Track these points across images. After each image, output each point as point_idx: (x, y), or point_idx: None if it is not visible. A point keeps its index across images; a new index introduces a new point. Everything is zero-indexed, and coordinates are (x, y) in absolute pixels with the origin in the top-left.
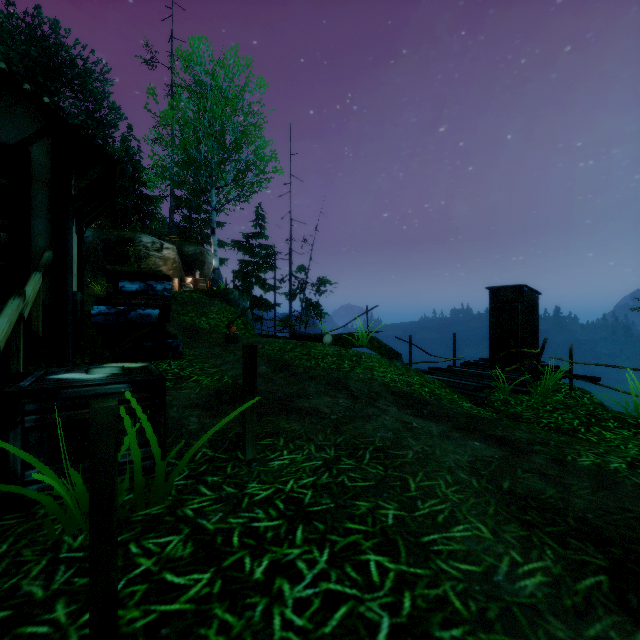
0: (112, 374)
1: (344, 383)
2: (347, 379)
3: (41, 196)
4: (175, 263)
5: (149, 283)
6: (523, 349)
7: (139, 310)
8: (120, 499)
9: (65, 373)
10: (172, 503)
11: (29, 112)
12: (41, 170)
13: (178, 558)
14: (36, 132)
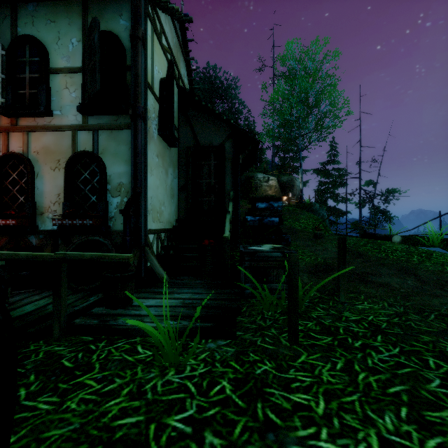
0: (271, 248)
1: (412, 271)
2: (415, 269)
3: (228, 166)
4: (276, 188)
5: (270, 203)
6: None
7: (268, 218)
8: (282, 302)
9: (251, 247)
10: (304, 310)
11: (224, 128)
12: (228, 154)
13: (314, 329)
14: (227, 137)
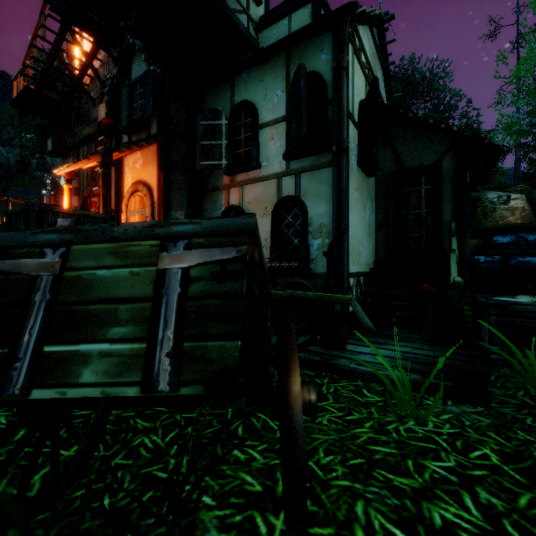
0: (535, 301)
1: None
2: None
3: (447, 189)
4: (523, 211)
5: (519, 235)
6: None
7: (518, 258)
8: None
9: (497, 297)
10: None
11: (441, 140)
12: (447, 173)
13: None
14: (445, 150)
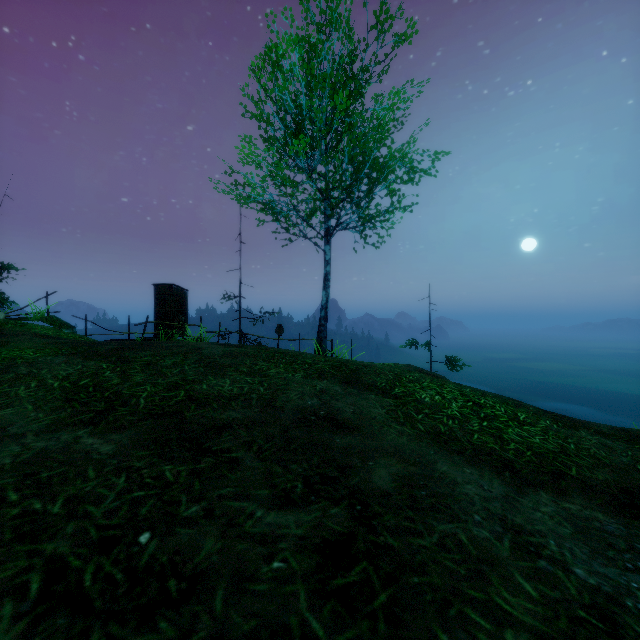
0: None
1: None
2: (4, 330)
3: None
4: None
5: None
6: (164, 322)
7: None
8: None
9: None
10: None
11: None
12: None
13: None
14: None
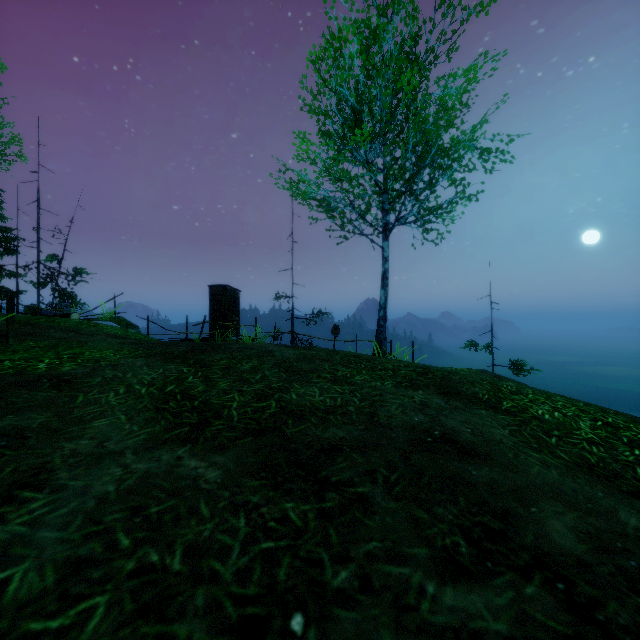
0: None
1: (77, 331)
2: (80, 330)
3: None
4: None
5: None
6: (219, 322)
7: None
8: None
9: None
10: None
11: None
12: None
13: None
14: None
